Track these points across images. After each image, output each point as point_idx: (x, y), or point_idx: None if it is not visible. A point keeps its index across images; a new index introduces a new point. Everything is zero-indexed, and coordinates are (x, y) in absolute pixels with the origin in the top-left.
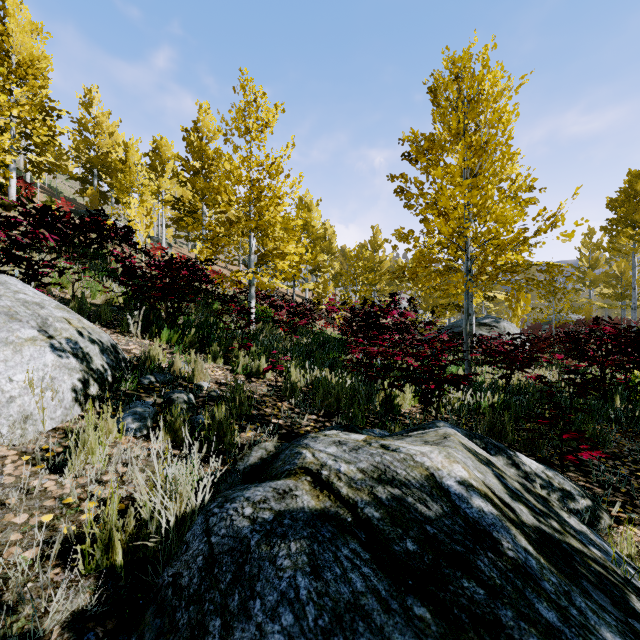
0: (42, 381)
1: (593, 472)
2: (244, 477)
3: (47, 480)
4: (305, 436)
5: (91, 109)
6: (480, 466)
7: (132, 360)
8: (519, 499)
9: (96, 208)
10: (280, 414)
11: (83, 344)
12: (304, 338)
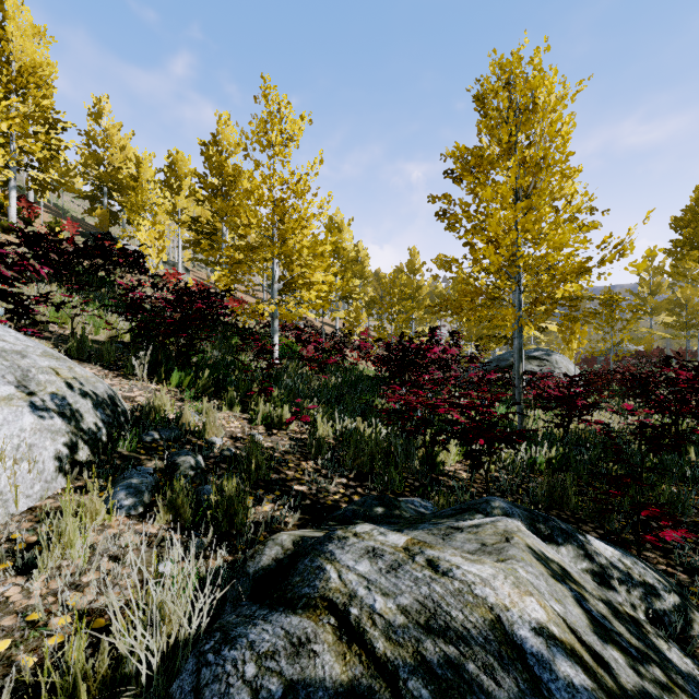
0: (17, 450)
1: (675, 553)
2: (254, 585)
3: (11, 585)
4: (330, 536)
5: (101, 121)
6: (556, 587)
7: (135, 411)
8: (610, 637)
9: (106, 229)
10: (304, 478)
11: (72, 399)
12: (334, 377)
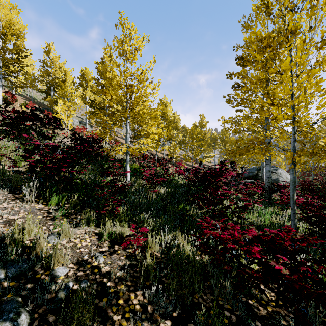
0: None
1: None
2: None
3: None
4: None
5: (50, 55)
6: None
7: (6, 236)
8: None
9: (52, 107)
10: None
11: None
12: (162, 188)
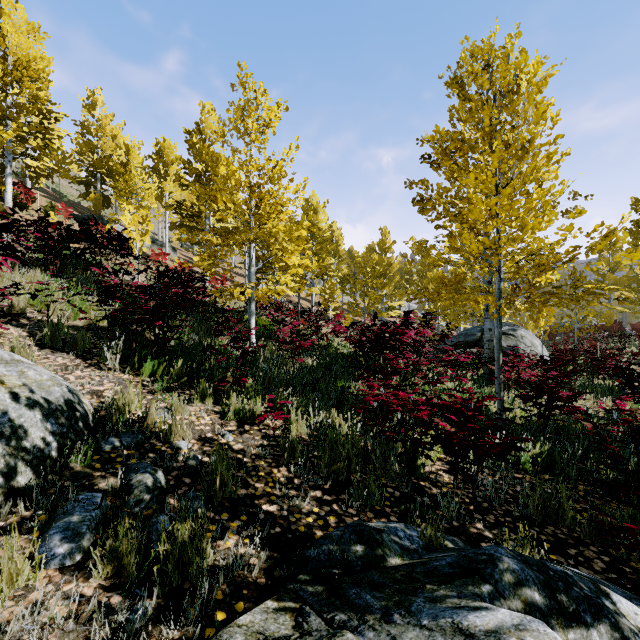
0: None
1: None
2: None
3: None
4: None
5: (94, 112)
6: None
7: (100, 409)
8: None
9: (99, 212)
10: (275, 492)
11: (16, 413)
12: (309, 357)
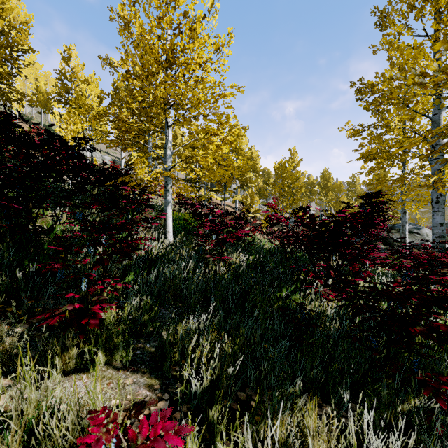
0: None
1: None
2: None
3: None
4: None
5: (70, 63)
6: None
7: None
8: None
9: None
10: None
11: None
12: (235, 254)
